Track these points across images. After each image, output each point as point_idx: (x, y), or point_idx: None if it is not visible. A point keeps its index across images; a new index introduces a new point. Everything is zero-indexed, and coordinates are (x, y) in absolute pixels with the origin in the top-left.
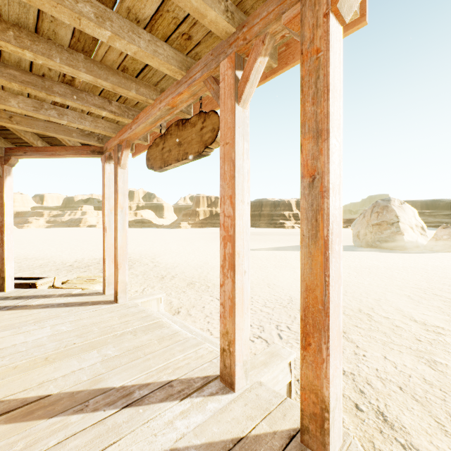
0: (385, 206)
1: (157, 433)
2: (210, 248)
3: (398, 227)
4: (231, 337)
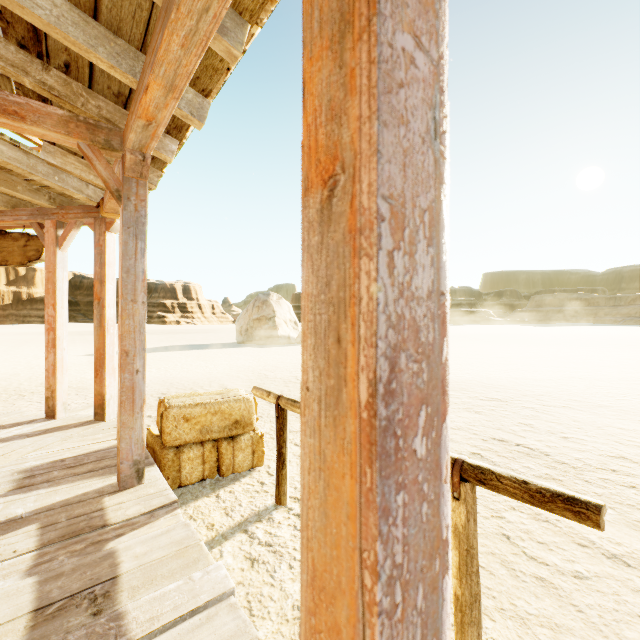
0: (265, 301)
1: (1, 435)
2: (20, 356)
3: (275, 322)
4: (54, 388)
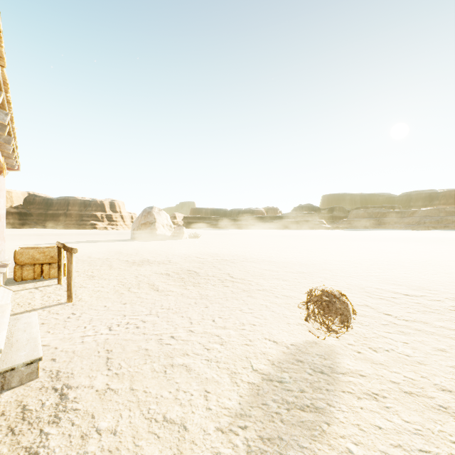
0: (149, 212)
1: None
2: None
3: (155, 225)
4: None
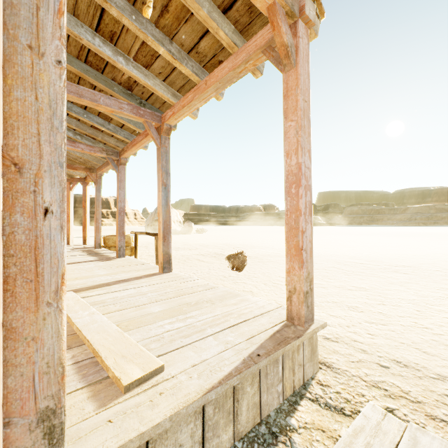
0: None
1: None
2: None
3: None
4: (69, 235)
